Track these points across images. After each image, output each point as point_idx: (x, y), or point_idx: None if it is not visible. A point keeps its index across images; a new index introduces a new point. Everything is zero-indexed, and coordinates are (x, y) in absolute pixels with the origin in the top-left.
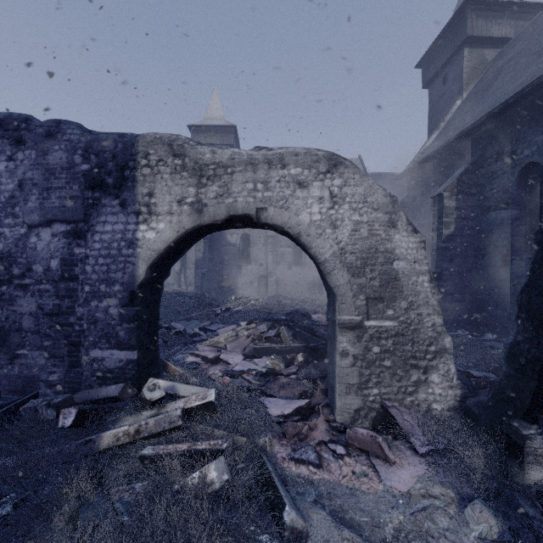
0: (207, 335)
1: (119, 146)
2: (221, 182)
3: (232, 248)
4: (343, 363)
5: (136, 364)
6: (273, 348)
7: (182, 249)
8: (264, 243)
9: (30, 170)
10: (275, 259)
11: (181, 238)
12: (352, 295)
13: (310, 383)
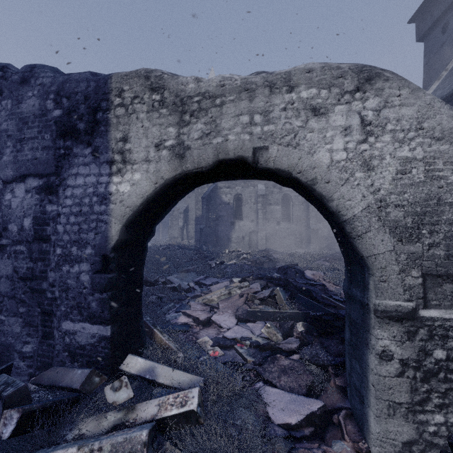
0: (201, 290)
1: (91, 85)
2: (208, 118)
3: (226, 206)
4: (383, 370)
5: (109, 341)
6: (268, 312)
7: (166, 205)
8: (254, 202)
9: (5, 120)
10: (265, 216)
11: (161, 192)
12: (399, 269)
13: (318, 368)
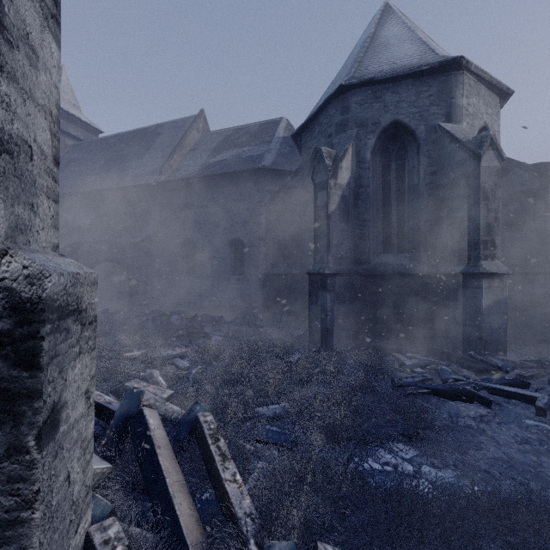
0: None
1: None
2: None
3: None
4: None
5: None
6: None
7: None
8: None
9: None
10: None
11: None
12: None
13: None
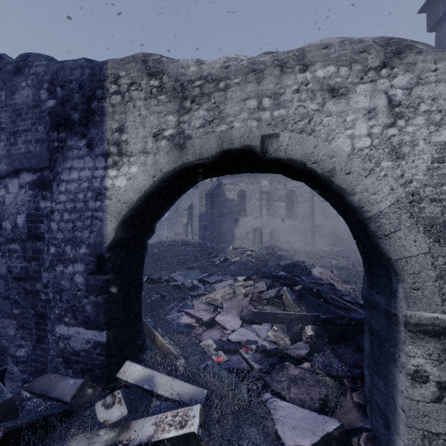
0: (205, 288)
1: (86, 72)
2: (211, 103)
3: (230, 203)
4: (416, 393)
5: (104, 348)
6: (275, 314)
7: (166, 201)
8: (258, 198)
9: None
10: (269, 212)
11: (160, 186)
12: (435, 275)
13: (332, 379)
